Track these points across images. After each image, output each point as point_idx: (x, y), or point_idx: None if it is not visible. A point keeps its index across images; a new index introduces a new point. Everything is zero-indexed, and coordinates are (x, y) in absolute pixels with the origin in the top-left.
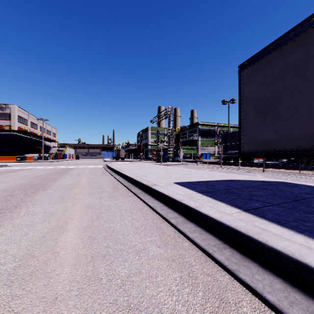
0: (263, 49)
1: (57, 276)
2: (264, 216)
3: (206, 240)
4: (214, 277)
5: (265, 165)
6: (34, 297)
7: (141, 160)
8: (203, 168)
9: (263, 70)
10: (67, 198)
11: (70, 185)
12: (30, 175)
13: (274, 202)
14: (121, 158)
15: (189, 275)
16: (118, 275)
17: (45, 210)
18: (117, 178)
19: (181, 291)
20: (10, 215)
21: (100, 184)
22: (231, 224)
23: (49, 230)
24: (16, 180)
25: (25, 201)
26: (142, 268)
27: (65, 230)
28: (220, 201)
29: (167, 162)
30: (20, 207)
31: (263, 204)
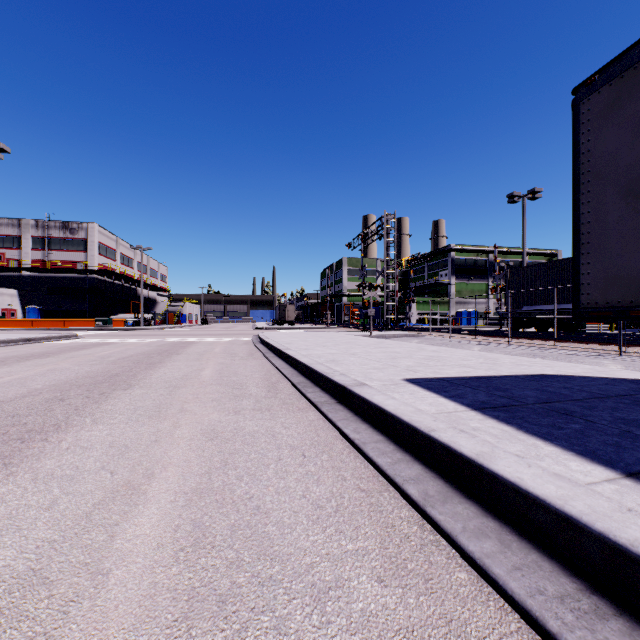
0: None
1: None
2: None
3: (527, 571)
4: None
5: (625, 338)
6: None
7: (328, 327)
8: (467, 344)
9: None
10: (166, 411)
11: (179, 379)
12: (111, 355)
13: None
14: (289, 322)
15: None
16: None
17: (113, 439)
18: (276, 366)
19: None
20: (39, 448)
21: (240, 377)
22: (612, 532)
23: (105, 497)
24: (82, 365)
25: (81, 415)
26: None
27: (141, 498)
28: (539, 437)
29: (383, 331)
30: (66, 428)
31: None
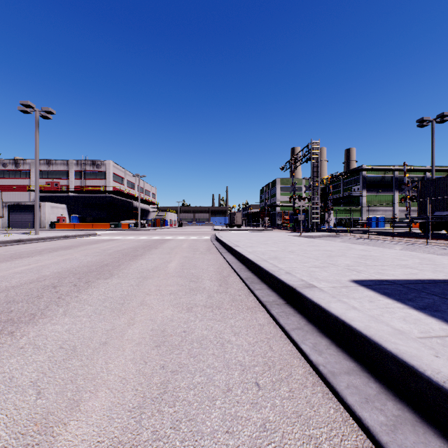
0: None
1: None
2: None
3: None
4: None
5: None
6: None
7: (266, 229)
8: (386, 243)
9: None
10: (128, 303)
11: (150, 270)
12: (110, 249)
13: None
14: (237, 225)
15: None
16: None
17: (68, 337)
18: (227, 260)
19: None
20: None
21: (198, 270)
22: None
23: (4, 446)
24: (87, 256)
25: (58, 304)
26: None
27: None
28: None
29: (310, 232)
30: (38, 318)
31: None
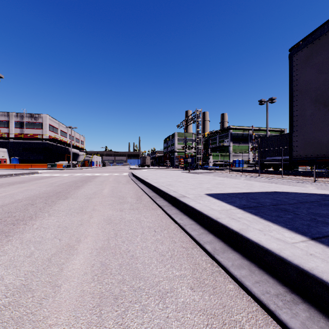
0: (327, 21)
1: (48, 328)
2: None
3: (261, 283)
4: None
5: (317, 173)
6: None
7: (167, 168)
8: (238, 176)
9: (327, 49)
10: (86, 210)
11: (92, 194)
12: (56, 182)
13: None
14: (147, 165)
15: None
16: None
17: (59, 223)
18: (141, 187)
19: None
20: (23, 228)
21: (123, 193)
22: (301, 264)
23: (57, 251)
24: (41, 187)
25: (42, 212)
26: (167, 326)
27: (75, 251)
28: (270, 221)
29: (195, 170)
30: (36, 218)
31: None
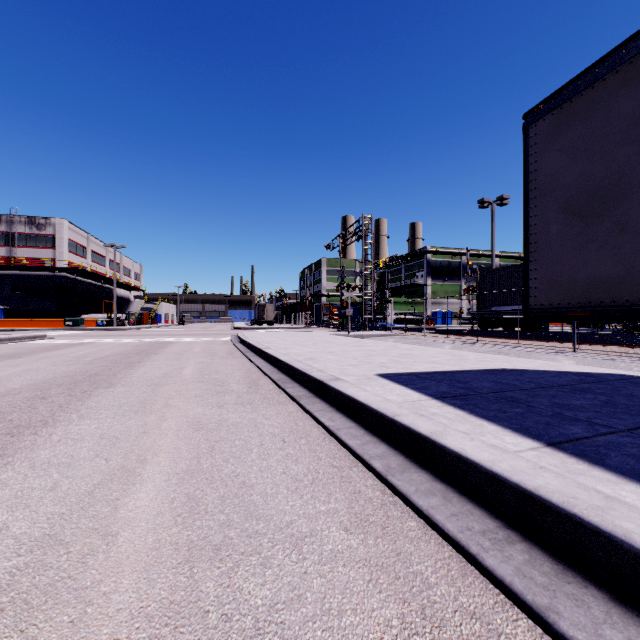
0: (584, 71)
1: (103, 599)
2: (602, 460)
3: (461, 516)
4: (490, 625)
5: (578, 337)
6: None
7: (308, 327)
8: (439, 342)
9: (584, 120)
10: (151, 406)
11: (161, 378)
12: (87, 356)
13: (618, 425)
14: (268, 322)
15: (423, 614)
16: (248, 605)
17: (103, 432)
18: (256, 364)
19: None
20: (31, 441)
21: (221, 375)
22: (523, 482)
23: (104, 479)
24: (58, 365)
25: (66, 411)
26: (305, 586)
27: (137, 479)
28: (485, 419)
29: (361, 331)
30: (54, 423)
31: (592, 429)
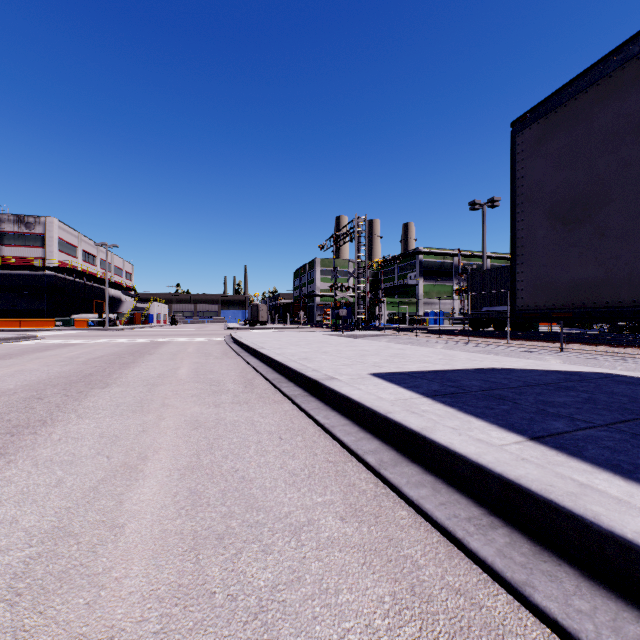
0: (567, 83)
1: (115, 583)
2: (580, 452)
3: (449, 505)
4: (473, 599)
5: (565, 336)
6: (61, 634)
7: (301, 327)
8: (431, 342)
9: (567, 130)
10: (149, 406)
11: (156, 378)
12: (79, 356)
13: (597, 421)
14: (262, 322)
15: (412, 591)
16: (252, 587)
17: (102, 430)
18: (251, 364)
19: (397, 633)
20: (31, 440)
21: (217, 375)
22: (506, 472)
23: (107, 475)
24: (51, 366)
25: (64, 411)
26: (304, 569)
27: (139, 475)
28: (473, 416)
29: (355, 331)
30: (53, 422)
31: (573, 424)
